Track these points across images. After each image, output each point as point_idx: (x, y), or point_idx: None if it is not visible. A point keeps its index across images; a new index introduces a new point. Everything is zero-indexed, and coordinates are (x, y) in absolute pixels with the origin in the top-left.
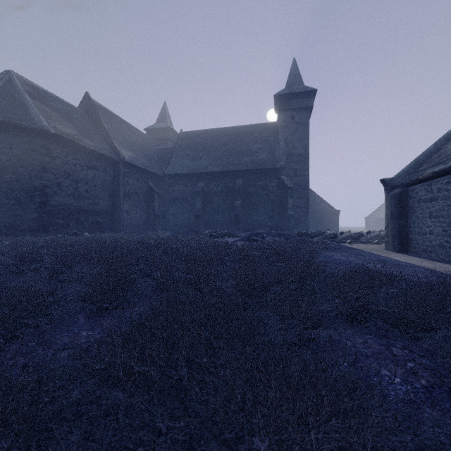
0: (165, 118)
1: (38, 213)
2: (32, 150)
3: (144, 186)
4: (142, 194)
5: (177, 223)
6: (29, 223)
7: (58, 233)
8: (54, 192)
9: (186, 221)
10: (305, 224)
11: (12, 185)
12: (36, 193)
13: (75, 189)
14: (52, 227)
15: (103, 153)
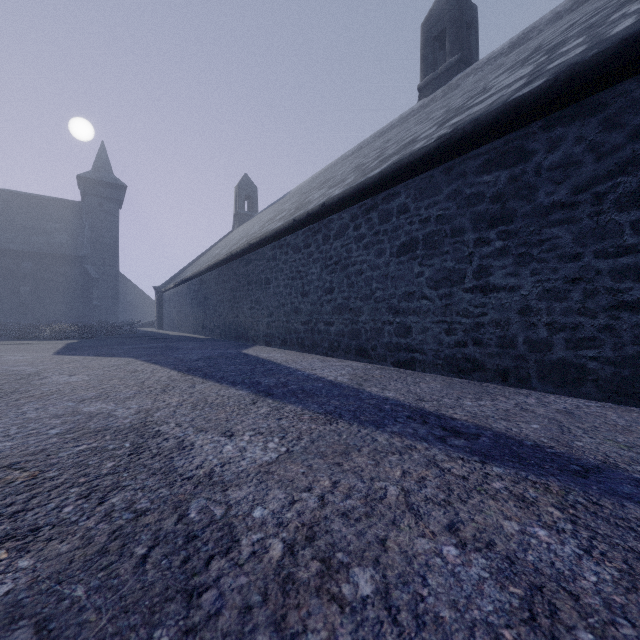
0: None
1: None
2: None
3: None
4: None
5: None
6: None
7: None
8: None
9: None
10: (115, 315)
11: None
12: None
13: None
14: None
15: None
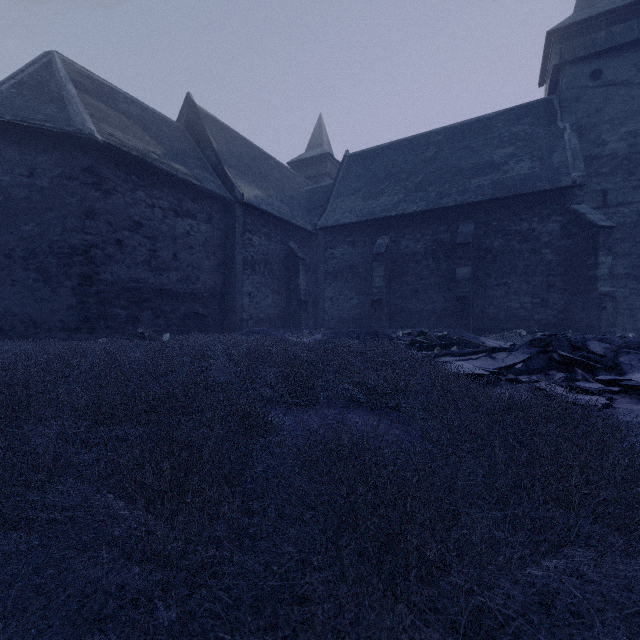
0: (321, 140)
1: (78, 296)
2: (67, 178)
3: (281, 249)
4: (278, 263)
5: (338, 316)
6: (62, 316)
7: (118, 334)
8: (109, 256)
9: (355, 312)
10: (631, 316)
11: (34, 245)
12: (75, 258)
13: (151, 252)
14: (105, 322)
15: (203, 186)
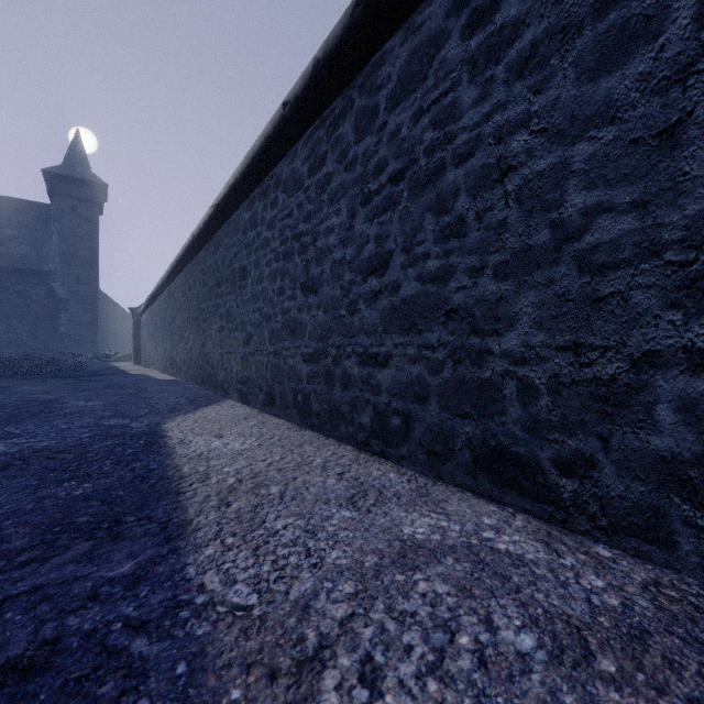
0: None
1: None
2: None
3: None
4: None
5: None
6: None
7: None
8: None
9: None
10: (93, 345)
11: None
12: None
13: None
14: None
15: None
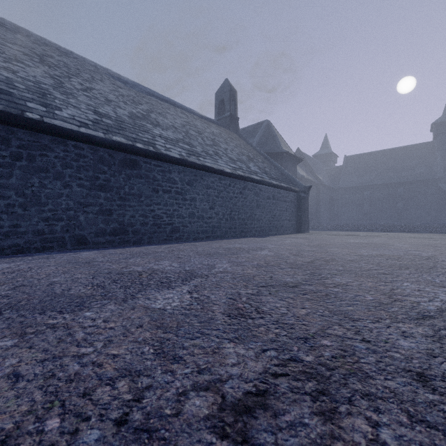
0: (327, 145)
1: None
2: None
3: (328, 196)
4: (327, 201)
5: (347, 219)
6: None
7: None
8: None
9: (354, 217)
10: None
11: None
12: None
13: None
14: None
15: (315, 182)
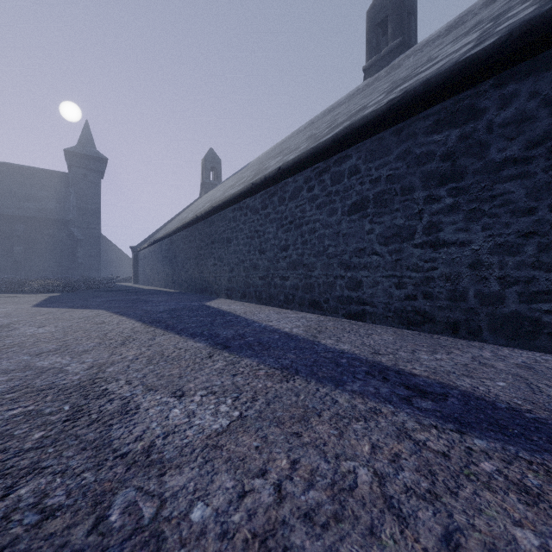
0: None
1: None
2: None
3: None
4: None
5: None
6: None
7: None
8: None
9: None
10: (98, 271)
11: None
12: None
13: None
14: None
15: None
